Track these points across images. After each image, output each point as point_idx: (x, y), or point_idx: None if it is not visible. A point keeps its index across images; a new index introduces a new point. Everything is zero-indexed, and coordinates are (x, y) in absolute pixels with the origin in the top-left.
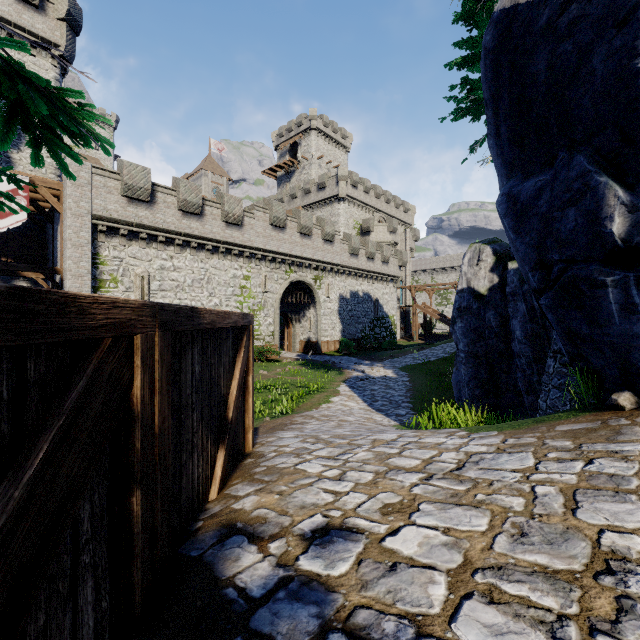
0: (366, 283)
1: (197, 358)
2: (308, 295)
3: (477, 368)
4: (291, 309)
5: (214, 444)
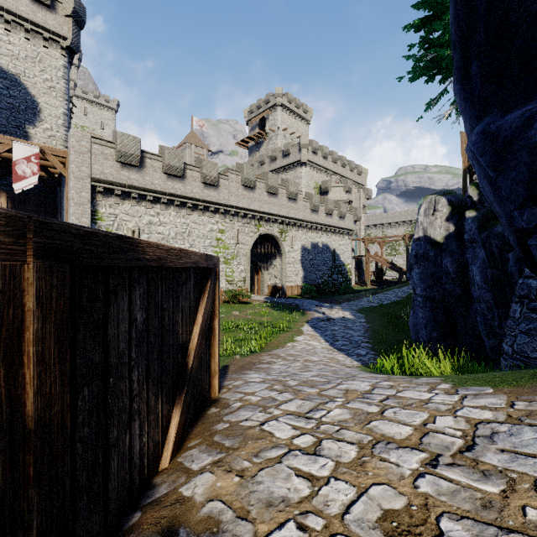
0: (325, 236)
1: (139, 303)
2: (274, 246)
3: (434, 312)
4: (260, 258)
5: (168, 401)
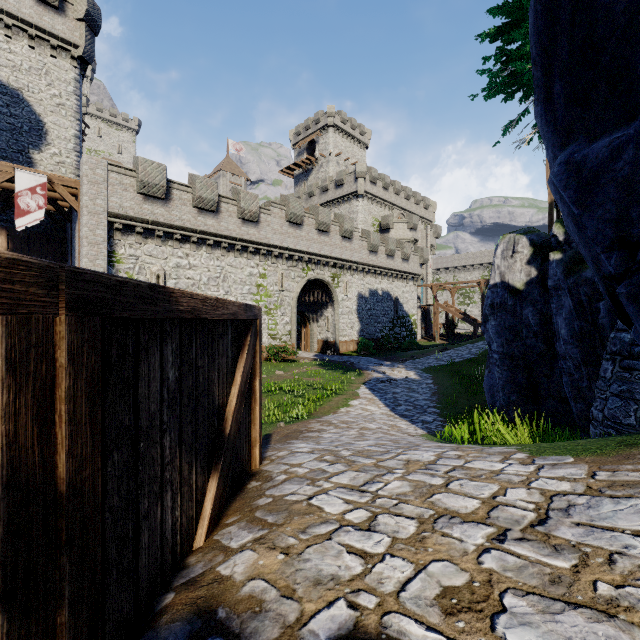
0: (385, 281)
1: (171, 359)
2: (326, 294)
3: (513, 371)
4: (308, 308)
5: (203, 472)
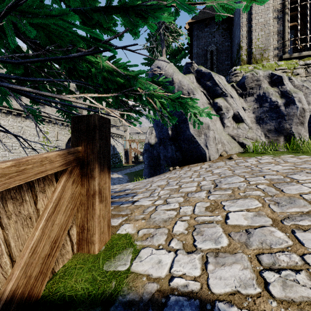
0: None
1: None
2: None
3: (151, 170)
4: None
5: None
